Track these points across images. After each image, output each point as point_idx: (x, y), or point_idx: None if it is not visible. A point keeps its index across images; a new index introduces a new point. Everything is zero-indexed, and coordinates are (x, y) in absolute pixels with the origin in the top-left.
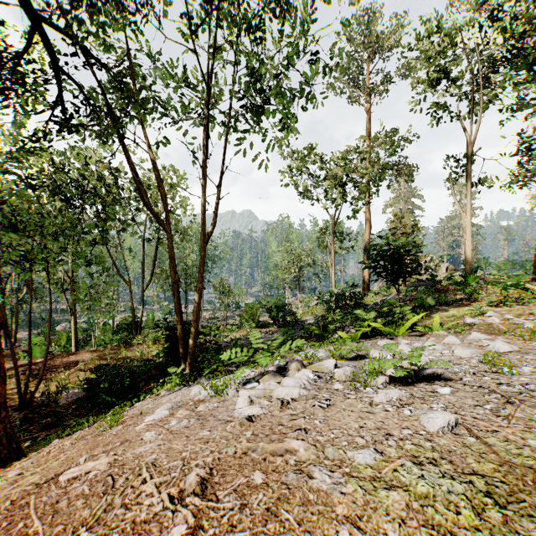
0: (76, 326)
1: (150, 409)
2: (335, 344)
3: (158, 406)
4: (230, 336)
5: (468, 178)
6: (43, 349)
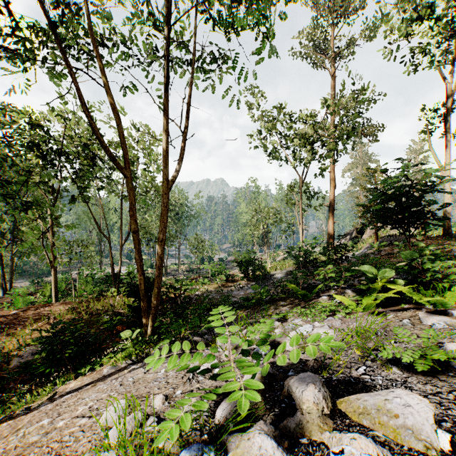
0: (56, 278)
1: (21, 451)
2: (334, 313)
3: (31, 452)
4: (202, 289)
5: (447, 129)
6: (26, 300)
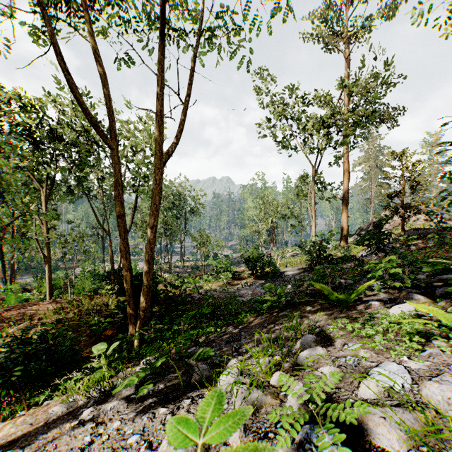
0: (51, 274)
1: None
2: (423, 337)
3: None
4: (206, 287)
5: None
6: (19, 297)
